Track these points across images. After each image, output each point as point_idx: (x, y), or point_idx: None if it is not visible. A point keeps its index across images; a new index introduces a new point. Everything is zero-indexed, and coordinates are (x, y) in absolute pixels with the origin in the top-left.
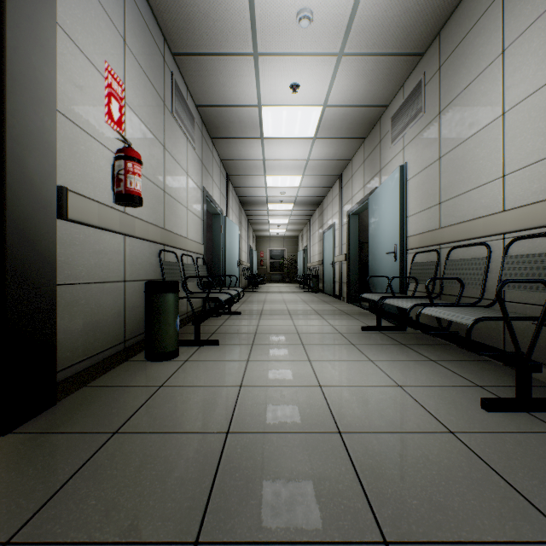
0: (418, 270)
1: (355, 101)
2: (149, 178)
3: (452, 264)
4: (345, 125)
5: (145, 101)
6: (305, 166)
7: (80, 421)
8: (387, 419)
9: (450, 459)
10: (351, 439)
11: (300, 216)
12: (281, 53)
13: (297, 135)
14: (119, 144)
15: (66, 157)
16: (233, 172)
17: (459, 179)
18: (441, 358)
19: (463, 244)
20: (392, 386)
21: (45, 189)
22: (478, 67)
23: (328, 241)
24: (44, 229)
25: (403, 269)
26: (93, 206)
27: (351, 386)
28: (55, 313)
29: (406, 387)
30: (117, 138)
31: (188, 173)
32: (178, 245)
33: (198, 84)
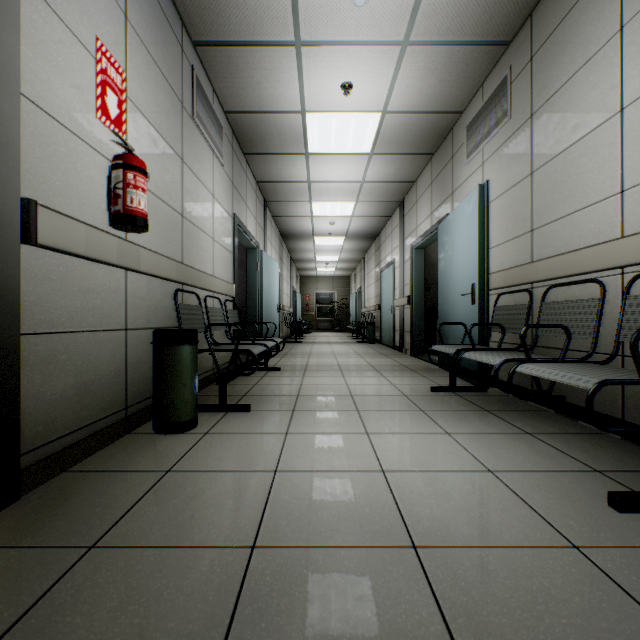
0: (503, 316)
1: (422, 107)
2: (161, 198)
3: (550, 307)
4: (409, 138)
5: (155, 99)
6: (359, 190)
7: (46, 526)
8: (480, 524)
9: (582, 595)
10: (431, 559)
11: (353, 252)
12: (329, 42)
13: (349, 150)
14: (117, 150)
15: (38, 160)
16: (272, 198)
17: (558, 199)
18: (538, 430)
19: (564, 282)
20: (479, 472)
21: (1, 201)
22: (585, 53)
23: (386, 281)
24: (0, 256)
25: (484, 314)
26: (77, 229)
27: (424, 472)
28: (17, 373)
29: (499, 473)
30: (113, 140)
31: (214, 195)
32: (201, 284)
33: (226, 84)
